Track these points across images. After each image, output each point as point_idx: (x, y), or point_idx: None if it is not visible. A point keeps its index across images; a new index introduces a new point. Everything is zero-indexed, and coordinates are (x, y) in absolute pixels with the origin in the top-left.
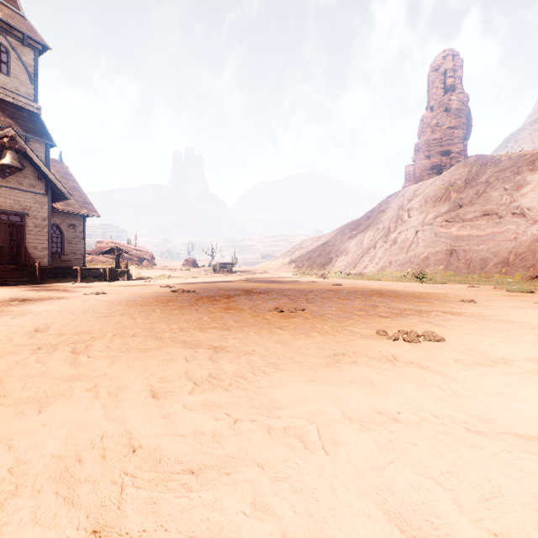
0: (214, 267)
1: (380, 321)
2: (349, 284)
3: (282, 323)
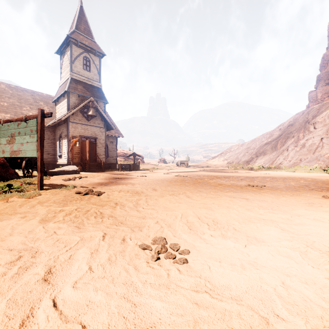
0: (177, 163)
1: (318, 192)
2: (274, 174)
3: (260, 191)
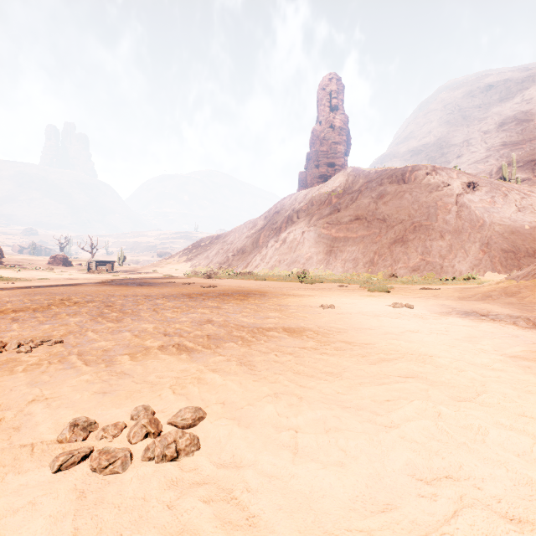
0: (89, 266)
1: (156, 366)
2: (226, 285)
3: None
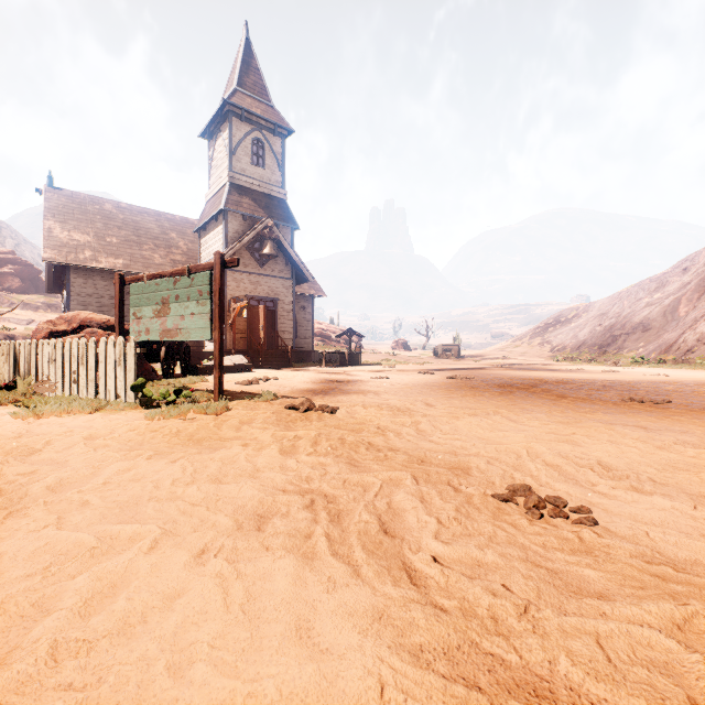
0: (435, 351)
1: None
2: (679, 375)
3: (665, 412)
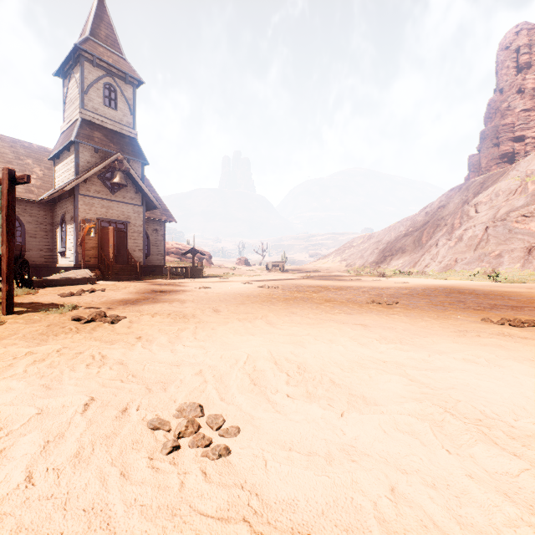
0: (267, 266)
1: (477, 312)
2: (416, 282)
3: (389, 311)
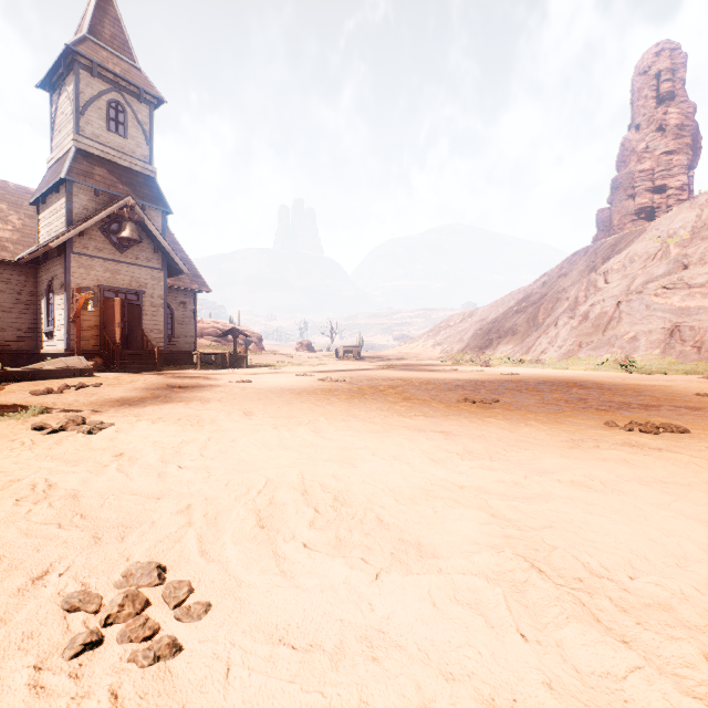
0: (337, 352)
1: (600, 414)
2: (528, 374)
3: (485, 413)
